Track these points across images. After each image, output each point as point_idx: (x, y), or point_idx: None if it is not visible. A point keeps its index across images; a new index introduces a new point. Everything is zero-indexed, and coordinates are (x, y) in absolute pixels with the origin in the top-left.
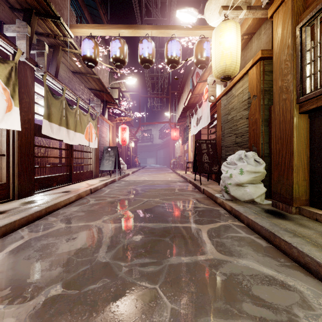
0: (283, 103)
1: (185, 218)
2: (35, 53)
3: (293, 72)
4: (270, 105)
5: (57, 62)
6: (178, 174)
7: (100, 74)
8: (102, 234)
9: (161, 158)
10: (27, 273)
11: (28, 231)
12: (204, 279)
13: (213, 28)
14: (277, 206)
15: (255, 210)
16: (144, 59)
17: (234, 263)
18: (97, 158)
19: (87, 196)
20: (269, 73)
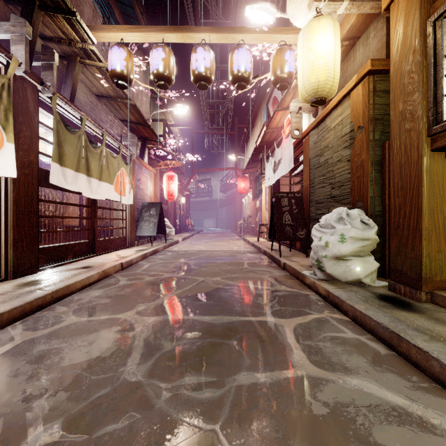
0: (406, 136)
1: (259, 307)
2: (40, 65)
3: (422, 89)
4: (383, 141)
5: (73, 79)
6: (248, 241)
7: (137, 100)
8: (134, 334)
9: (224, 219)
10: (9, 402)
11: (22, 329)
12: (293, 413)
13: (299, 31)
14: (397, 289)
15: (364, 296)
16: (199, 75)
17: (339, 384)
18: (132, 219)
19: (117, 274)
20: (382, 94)
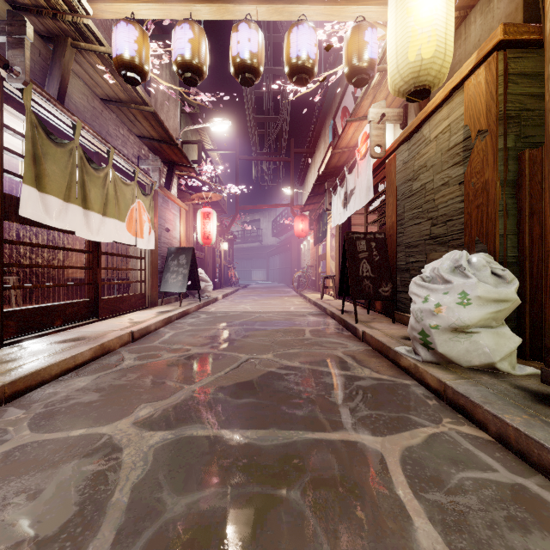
0: None
1: (335, 411)
2: (5, 41)
3: None
4: (520, 151)
5: (62, 70)
6: (308, 299)
7: (161, 112)
8: (117, 473)
9: (277, 270)
10: None
11: None
12: None
13: (384, 1)
14: None
15: (509, 395)
16: (242, 63)
17: None
18: (154, 270)
19: (123, 348)
20: (518, 79)
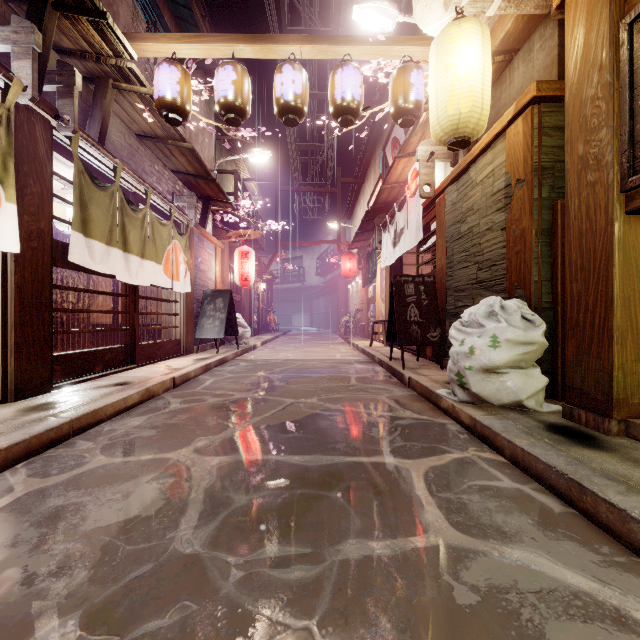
0: (589, 193)
1: (373, 442)
2: (54, 90)
3: (612, 123)
4: (554, 201)
5: (104, 112)
6: (356, 346)
7: (196, 143)
8: (190, 482)
9: (321, 314)
10: (3, 585)
11: (26, 475)
12: (425, 603)
13: (430, 41)
14: (574, 416)
15: (527, 426)
16: (286, 105)
17: (493, 557)
18: (189, 314)
19: (166, 393)
20: (552, 132)
